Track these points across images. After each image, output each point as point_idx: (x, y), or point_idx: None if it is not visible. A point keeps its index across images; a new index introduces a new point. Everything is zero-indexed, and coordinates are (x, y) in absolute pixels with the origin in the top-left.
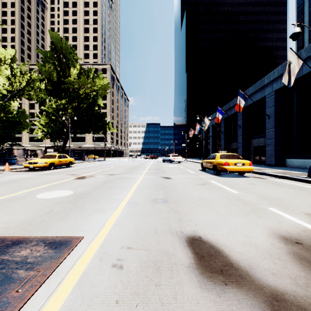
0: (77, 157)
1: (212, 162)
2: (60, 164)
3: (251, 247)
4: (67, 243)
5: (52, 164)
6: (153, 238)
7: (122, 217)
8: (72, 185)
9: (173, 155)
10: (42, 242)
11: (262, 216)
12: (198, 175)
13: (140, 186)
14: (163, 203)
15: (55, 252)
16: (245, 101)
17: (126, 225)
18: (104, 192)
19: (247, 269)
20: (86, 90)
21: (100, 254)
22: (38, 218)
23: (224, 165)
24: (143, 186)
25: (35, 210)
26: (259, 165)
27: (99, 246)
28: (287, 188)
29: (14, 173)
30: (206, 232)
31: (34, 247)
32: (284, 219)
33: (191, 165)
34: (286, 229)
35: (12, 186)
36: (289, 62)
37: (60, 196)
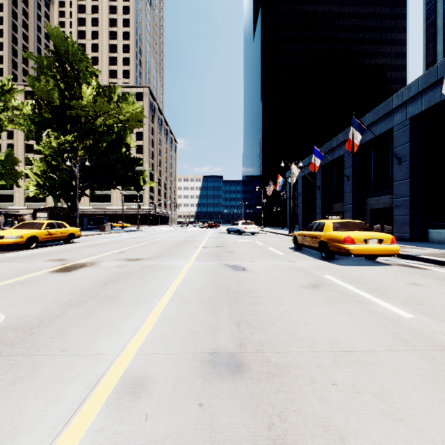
0: (94, 226)
1: (316, 236)
2: (50, 239)
3: None
4: None
5: (34, 239)
6: None
7: None
8: (26, 293)
9: (244, 222)
10: None
11: None
12: (293, 261)
13: (179, 295)
14: (235, 380)
15: None
16: (361, 134)
17: None
18: (83, 318)
19: None
20: (106, 120)
21: None
22: None
23: (344, 242)
24: (187, 294)
25: None
26: None
27: None
28: None
29: None
30: None
31: None
32: None
33: (272, 239)
34: None
35: None
36: None
37: None
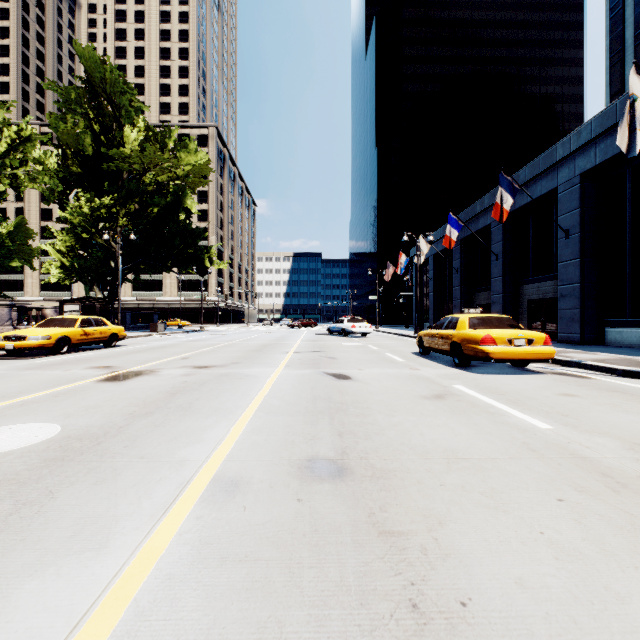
0: (141, 324)
1: (447, 336)
2: (86, 341)
3: None
4: None
5: (65, 341)
6: None
7: (164, 584)
8: (77, 404)
9: (351, 319)
10: None
11: None
12: (415, 368)
13: (267, 406)
14: (336, 482)
15: None
16: (513, 197)
17: None
18: (155, 428)
19: None
20: (158, 176)
21: None
22: None
23: (482, 344)
24: (277, 404)
25: None
26: None
27: None
28: None
29: None
30: None
31: None
32: None
33: (391, 341)
34: None
35: None
36: (633, 97)
37: (5, 448)
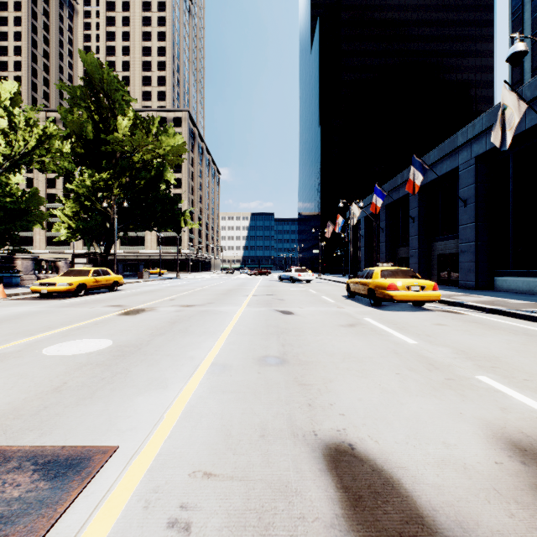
0: (129, 273)
1: (366, 283)
2: (97, 287)
3: (457, 471)
4: (82, 464)
5: (83, 286)
6: (258, 450)
7: (199, 398)
8: (113, 328)
9: (298, 269)
10: (30, 461)
11: (467, 395)
12: (341, 307)
13: (237, 330)
14: (279, 366)
15: (52, 488)
16: (423, 175)
17: (205, 418)
18: (170, 342)
19: (455, 533)
20: (144, 155)
21: (147, 492)
22: (34, 402)
23: (388, 289)
24: (243, 329)
25: (33, 383)
26: (448, 288)
27: (147, 471)
28: (504, 333)
29: (12, 303)
30: (363, 434)
31: (10, 475)
32: (510, 403)
33: (328, 287)
34: (519, 426)
35: (2, 330)
36: (504, 107)
37: (87, 350)
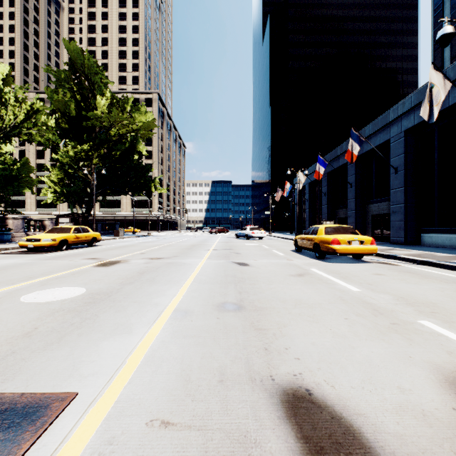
0: (107, 231)
1: (312, 239)
2: (77, 242)
3: (417, 418)
4: (38, 413)
5: (65, 242)
6: (217, 396)
7: (161, 343)
8: (88, 278)
9: (252, 227)
10: None
11: (413, 339)
12: (290, 259)
13: (198, 279)
14: (236, 312)
15: (3, 440)
16: (360, 146)
17: (165, 362)
18: (137, 290)
19: None
20: (120, 130)
21: (101, 444)
22: (3, 347)
23: (331, 244)
24: (204, 279)
25: (5, 328)
26: (381, 244)
27: (104, 420)
28: (436, 281)
29: (2, 256)
30: (319, 379)
31: None
32: (455, 346)
33: (278, 243)
34: None
35: None
36: (431, 85)
37: (61, 298)
